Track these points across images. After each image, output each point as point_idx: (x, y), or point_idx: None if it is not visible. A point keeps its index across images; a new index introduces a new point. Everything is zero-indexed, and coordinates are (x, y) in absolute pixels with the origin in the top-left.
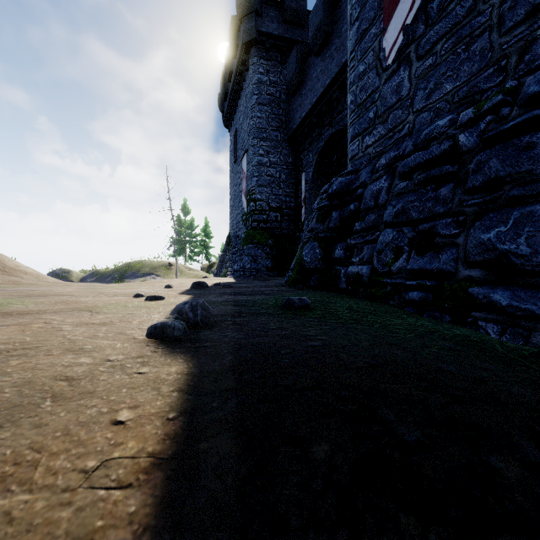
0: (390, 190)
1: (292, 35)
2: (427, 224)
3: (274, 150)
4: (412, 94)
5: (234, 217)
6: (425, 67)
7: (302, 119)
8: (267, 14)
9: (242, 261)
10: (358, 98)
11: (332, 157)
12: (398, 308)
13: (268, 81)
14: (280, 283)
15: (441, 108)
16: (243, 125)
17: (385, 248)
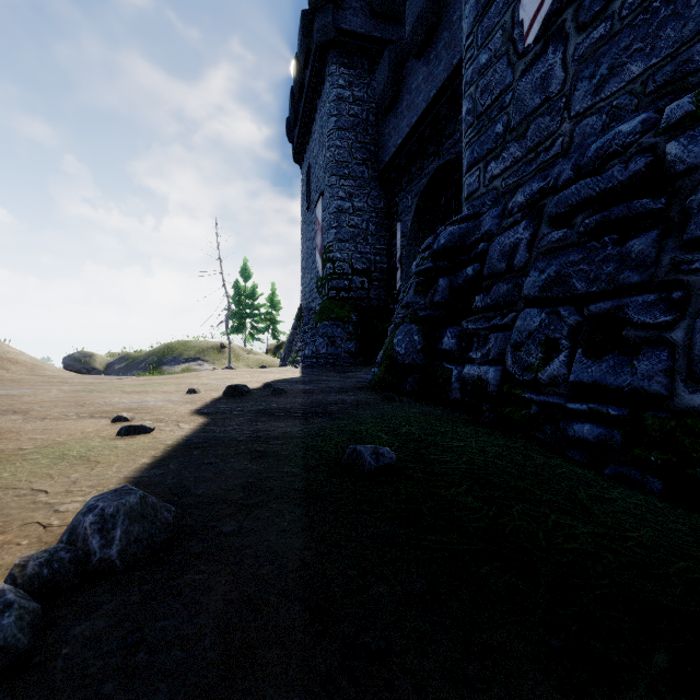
0: (533, 244)
1: (384, 34)
2: (606, 304)
3: (359, 192)
4: (568, 88)
5: (306, 283)
6: (592, 41)
7: (397, 148)
8: (350, 6)
9: (315, 344)
10: (478, 104)
11: (438, 199)
12: (556, 454)
13: (351, 97)
14: (362, 383)
15: (622, 106)
16: (318, 158)
17: (526, 340)
